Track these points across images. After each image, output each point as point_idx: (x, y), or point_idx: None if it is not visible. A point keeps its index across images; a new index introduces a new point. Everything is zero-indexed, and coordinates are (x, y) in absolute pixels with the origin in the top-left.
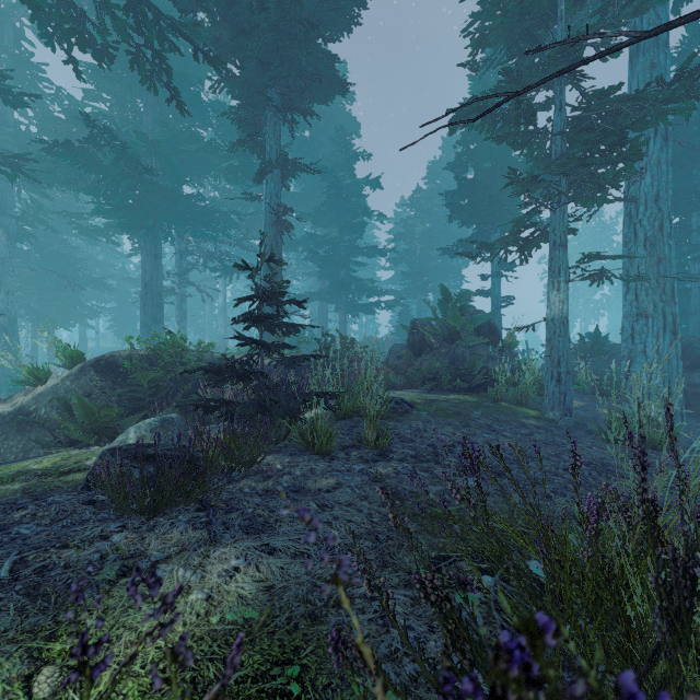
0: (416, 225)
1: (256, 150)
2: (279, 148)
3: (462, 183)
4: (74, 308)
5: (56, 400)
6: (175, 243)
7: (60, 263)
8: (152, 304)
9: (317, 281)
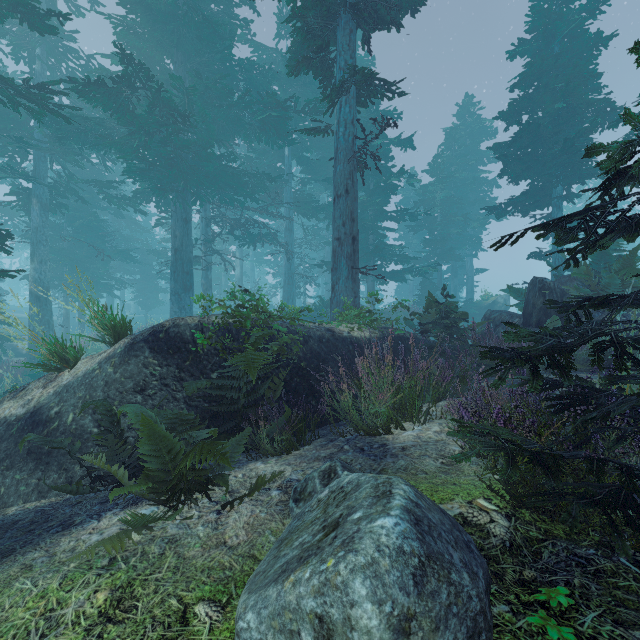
0: (436, 192)
1: (320, 73)
2: (354, 63)
3: (525, 129)
4: (103, 279)
5: (90, 399)
6: (201, 211)
7: (90, 235)
8: (182, 271)
9: (330, 252)
